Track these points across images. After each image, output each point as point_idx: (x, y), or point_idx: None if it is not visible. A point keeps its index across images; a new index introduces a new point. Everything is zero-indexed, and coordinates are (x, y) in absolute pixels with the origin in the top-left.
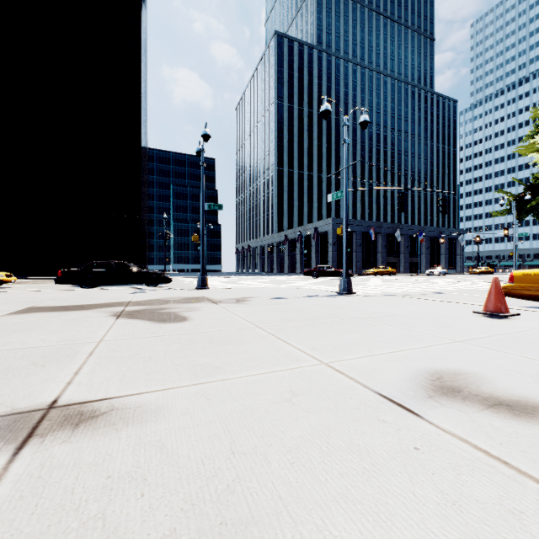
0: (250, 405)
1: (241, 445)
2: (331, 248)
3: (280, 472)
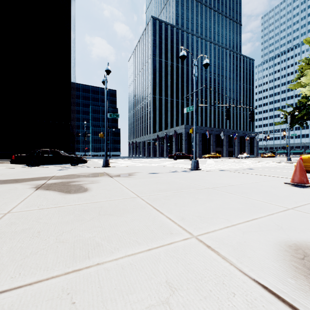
0: None
1: None
2: (184, 142)
3: None
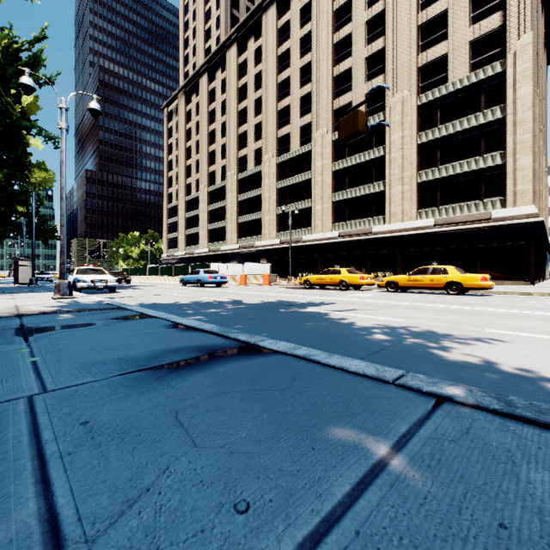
0: None
1: None
2: None
3: None
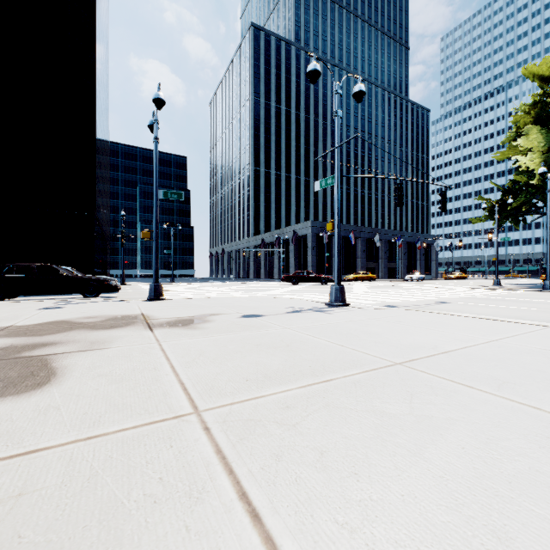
0: None
1: None
2: (310, 253)
3: None
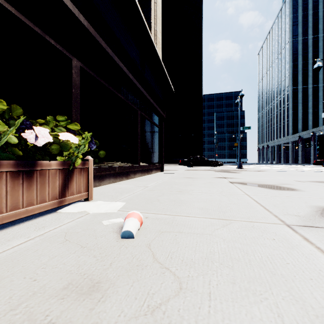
0: (262, 179)
1: (260, 180)
2: None
3: (266, 181)
